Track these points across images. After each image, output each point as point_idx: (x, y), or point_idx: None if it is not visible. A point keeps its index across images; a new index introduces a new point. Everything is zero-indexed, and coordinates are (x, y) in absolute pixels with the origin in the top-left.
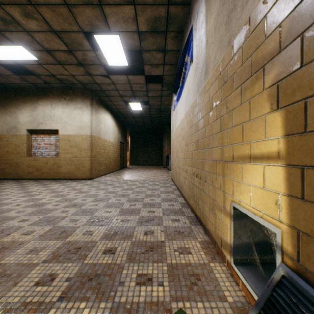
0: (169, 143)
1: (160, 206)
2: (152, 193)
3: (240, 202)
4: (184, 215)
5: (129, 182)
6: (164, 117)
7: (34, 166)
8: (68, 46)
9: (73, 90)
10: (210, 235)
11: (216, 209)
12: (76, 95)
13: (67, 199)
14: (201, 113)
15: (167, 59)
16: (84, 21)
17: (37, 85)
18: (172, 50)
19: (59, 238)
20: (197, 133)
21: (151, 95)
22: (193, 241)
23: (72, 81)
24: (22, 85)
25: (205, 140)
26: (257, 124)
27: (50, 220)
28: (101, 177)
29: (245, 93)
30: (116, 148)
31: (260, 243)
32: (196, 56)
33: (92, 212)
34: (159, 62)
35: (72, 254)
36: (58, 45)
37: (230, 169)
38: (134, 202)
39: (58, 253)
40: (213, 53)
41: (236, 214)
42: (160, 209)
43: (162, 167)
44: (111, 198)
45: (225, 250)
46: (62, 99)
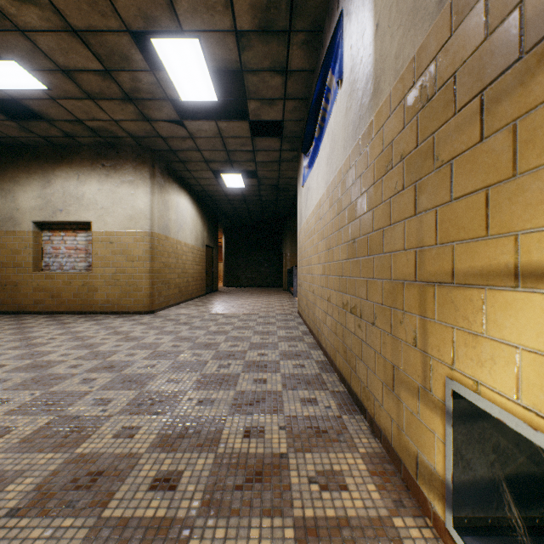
0: (294, 248)
1: (277, 369)
2: (263, 341)
3: (478, 386)
4: (326, 388)
5: (220, 319)
6: (285, 201)
7: (47, 289)
8: (104, 61)
9: (118, 149)
10: (386, 441)
11: (402, 389)
12: (124, 159)
13: (99, 353)
14: (362, 182)
15: (291, 88)
16: (130, 8)
17: (51, 139)
18: (301, 70)
19: (60, 446)
20: (353, 224)
21: (262, 160)
22: (348, 455)
23: (116, 132)
24: (24, 140)
25: (372, 236)
26: (543, 184)
27: (53, 401)
28: (171, 309)
29: (496, 108)
30: (199, 257)
31: (518, 480)
32: (349, 68)
33: (143, 381)
34: (275, 94)
35: (81, 490)
36: (84, 60)
37: (443, 300)
38: (227, 360)
39: (48, 488)
40: (393, 45)
41: (461, 409)
42: (278, 375)
43: (281, 289)
44: (183, 352)
45: (428, 489)
46: (98, 167)
